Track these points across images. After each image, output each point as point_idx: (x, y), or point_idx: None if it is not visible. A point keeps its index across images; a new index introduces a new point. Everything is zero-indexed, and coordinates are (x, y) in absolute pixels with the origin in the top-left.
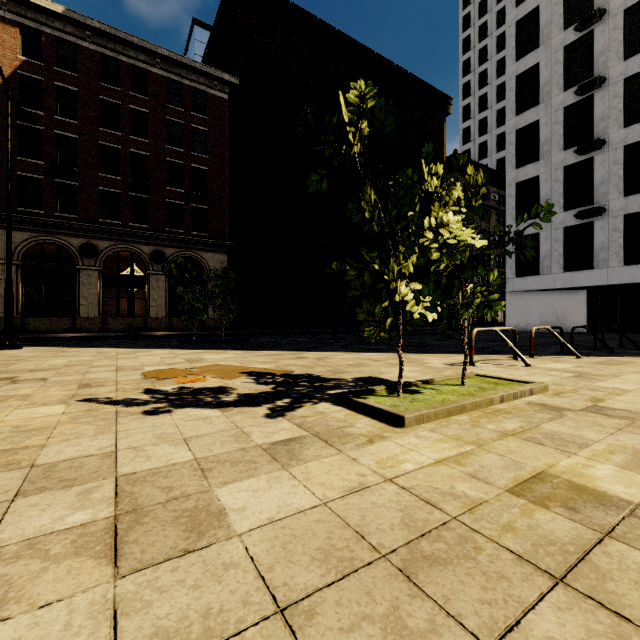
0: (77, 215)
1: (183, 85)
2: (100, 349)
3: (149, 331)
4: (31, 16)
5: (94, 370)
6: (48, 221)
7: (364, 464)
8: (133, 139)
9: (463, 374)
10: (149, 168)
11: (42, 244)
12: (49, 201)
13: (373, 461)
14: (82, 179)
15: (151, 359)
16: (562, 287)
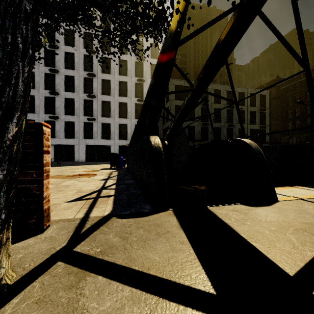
0: None
1: None
2: None
3: None
4: None
5: None
6: None
7: None
8: None
9: None
10: None
11: None
12: None
13: None
14: None
15: None
16: None
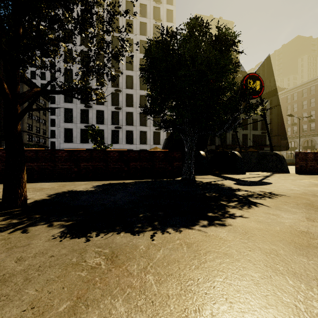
0: None
1: None
2: None
3: None
4: None
5: None
6: None
7: None
8: None
9: None
10: None
11: None
12: None
13: None
14: None
15: None
16: (80, 148)
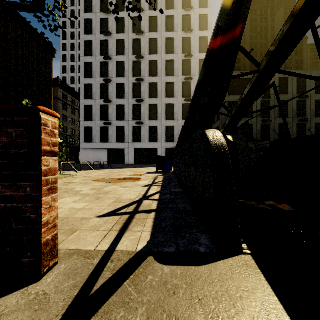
0: None
1: None
2: None
3: None
4: None
5: None
6: None
7: None
8: None
9: None
10: None
11: None
12: None
13: None
14: None
15: None
16: (100, 148)
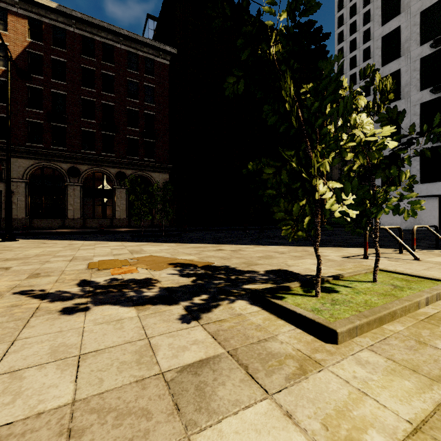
0: (66, 147)
1: (138, 55)
2: (72, 241)
3: (115, 228)
4: (35, 11)
5: (53, 260)
6: (46, 152)
7: (306, 430)
8: (104, 94)
9: (375, 271)
10: (115, 114)
11: (42, 168)
12: (47, 138)
13: (317, 421)
14: (69, 123)
15: (103, 250)
16: (419, 195)
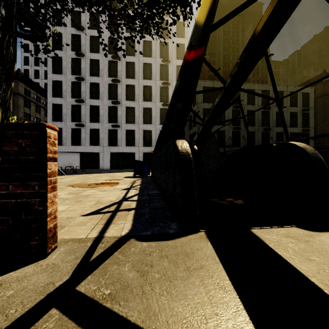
0: None
1: None
2: None
3: None
4: None
5: None
6: None
7: None
8: None
9: None
10: None
11: None
12: None
13: None
14: None
15: None
16: (71, 151)
